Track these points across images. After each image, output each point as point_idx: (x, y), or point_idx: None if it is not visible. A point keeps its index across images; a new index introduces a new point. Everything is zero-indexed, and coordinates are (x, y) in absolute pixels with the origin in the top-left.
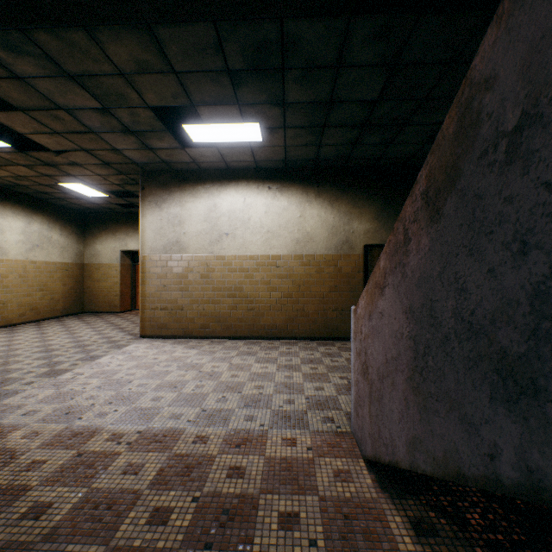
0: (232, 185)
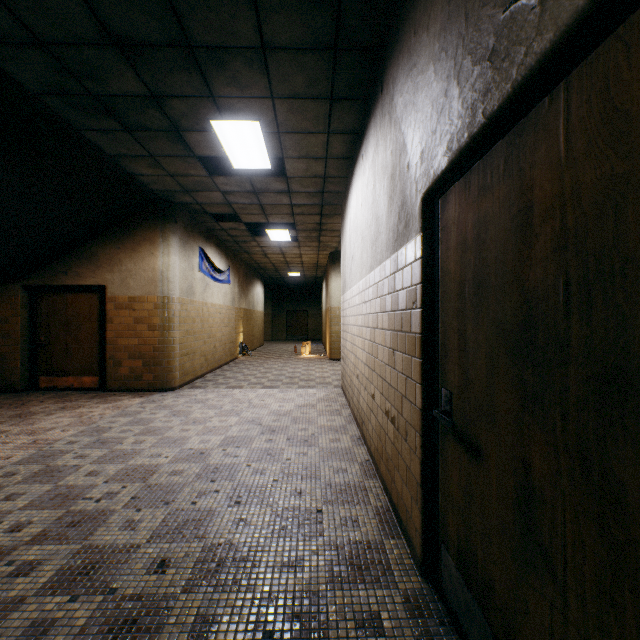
0: (353, 182)
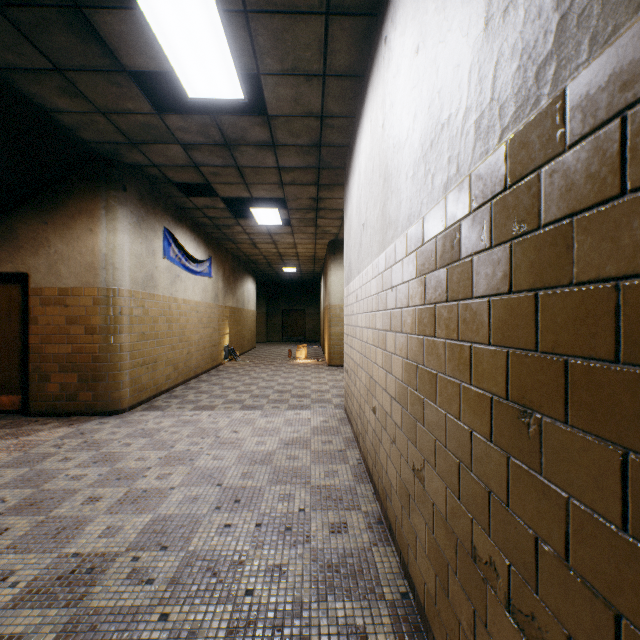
0: (365, 110)
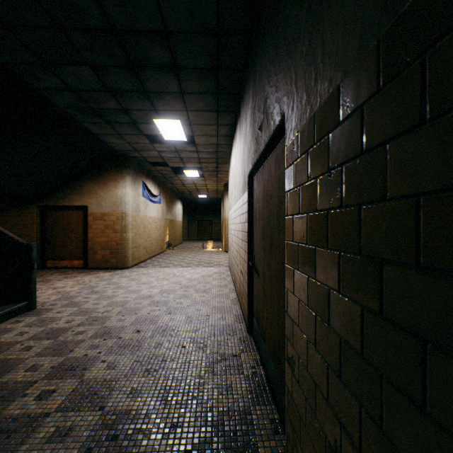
0: (232, 149)
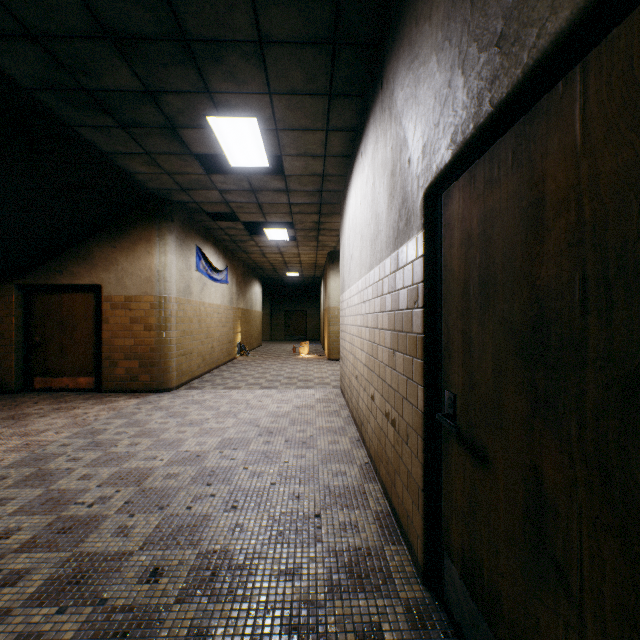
0: (352, 180)
